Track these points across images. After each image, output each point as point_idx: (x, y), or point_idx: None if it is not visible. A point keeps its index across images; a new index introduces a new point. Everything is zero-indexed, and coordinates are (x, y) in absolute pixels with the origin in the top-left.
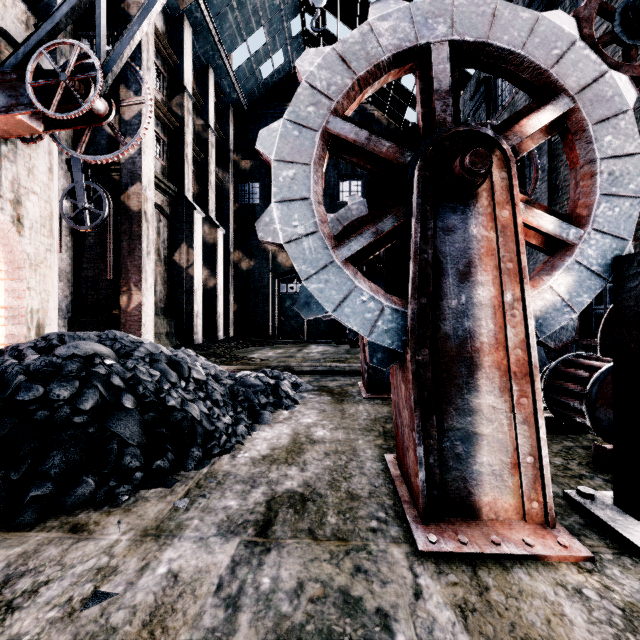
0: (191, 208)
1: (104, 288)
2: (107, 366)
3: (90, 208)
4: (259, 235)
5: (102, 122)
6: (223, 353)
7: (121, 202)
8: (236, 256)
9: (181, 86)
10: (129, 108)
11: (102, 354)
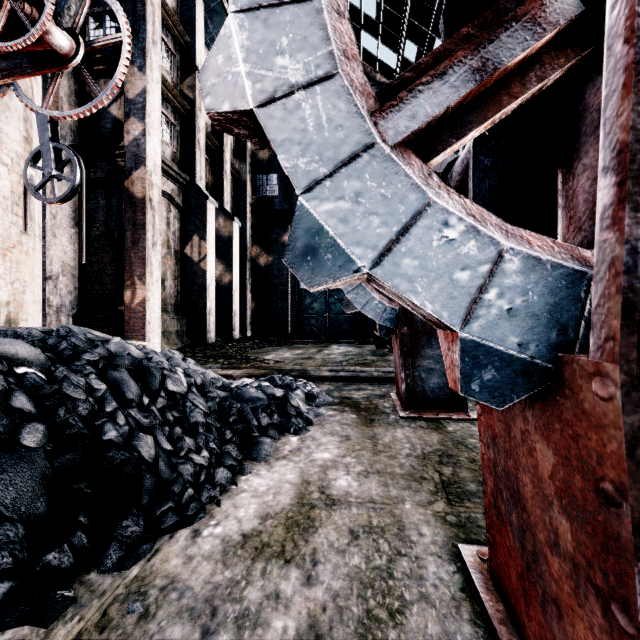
0: (203, 197)
1: (109, 283)
2: (14, 377)
3: (58, 176)
4: (205, 101)
5: (67, 64)
6: (235, 354)
7: (125, 188)
8: (254, 251)
9: (193, 67)
10: (133, 85)
11: (15, 358)
